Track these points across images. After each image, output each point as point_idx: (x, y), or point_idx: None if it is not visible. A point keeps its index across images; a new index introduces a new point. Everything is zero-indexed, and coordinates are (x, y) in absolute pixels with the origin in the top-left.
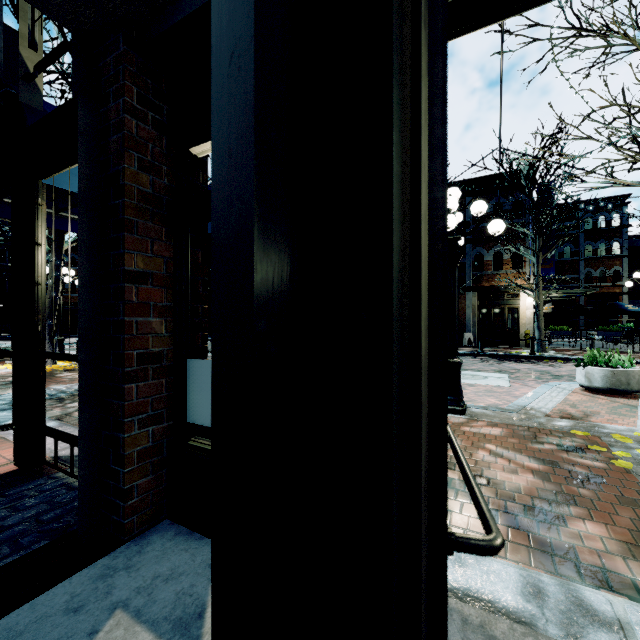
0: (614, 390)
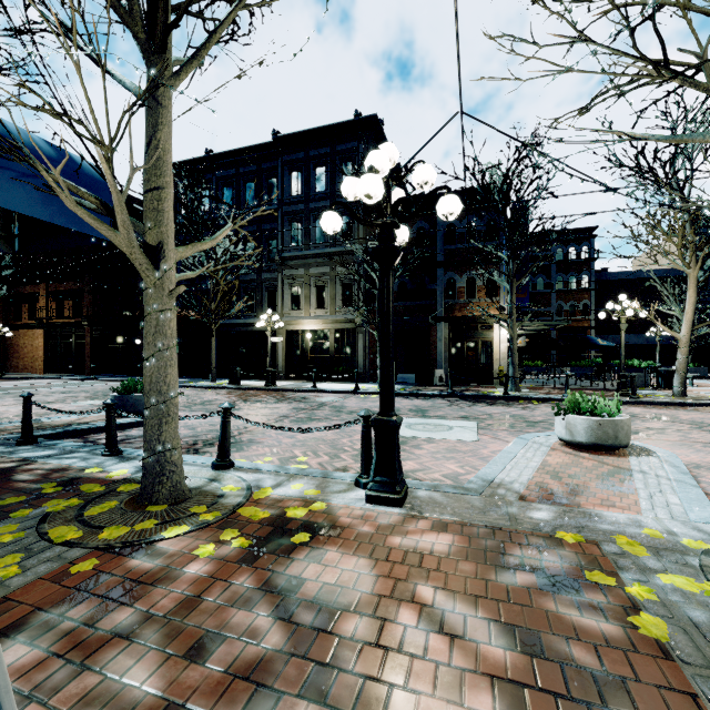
0: (600, 446)
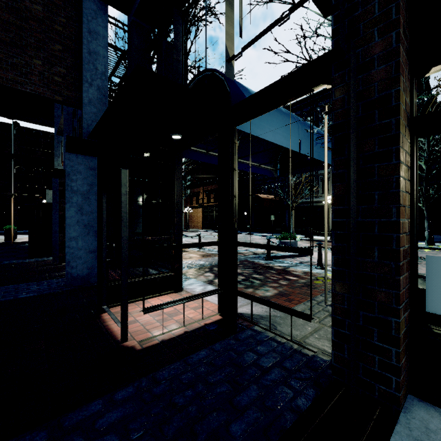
0: None
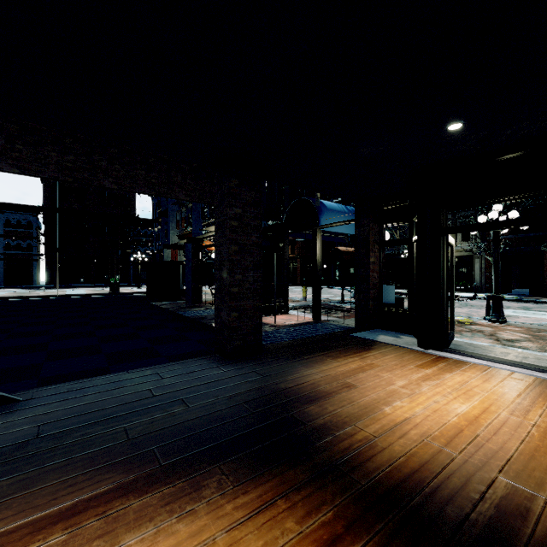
0: None
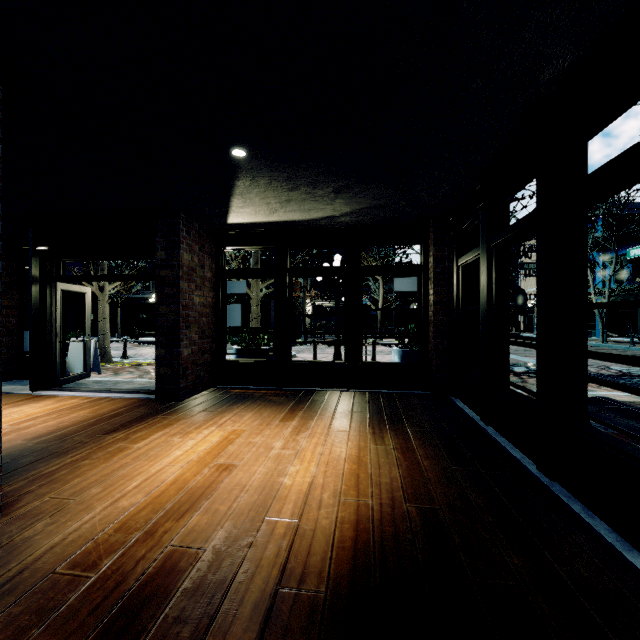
0: None
